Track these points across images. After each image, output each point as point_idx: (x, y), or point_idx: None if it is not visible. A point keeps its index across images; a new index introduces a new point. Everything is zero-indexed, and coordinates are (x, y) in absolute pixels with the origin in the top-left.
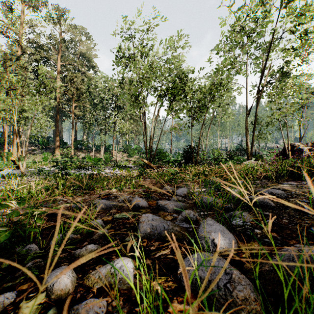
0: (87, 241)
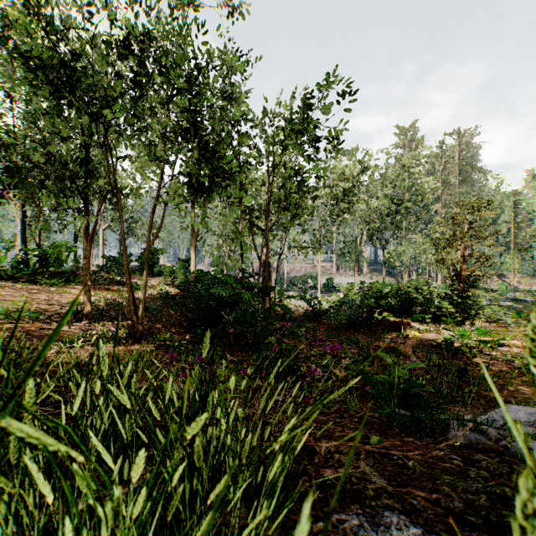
0: None
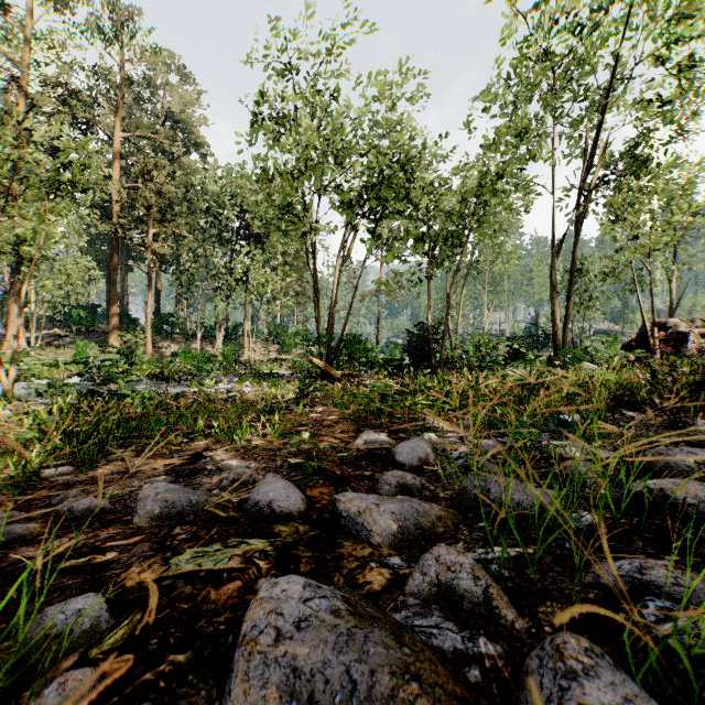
0: None
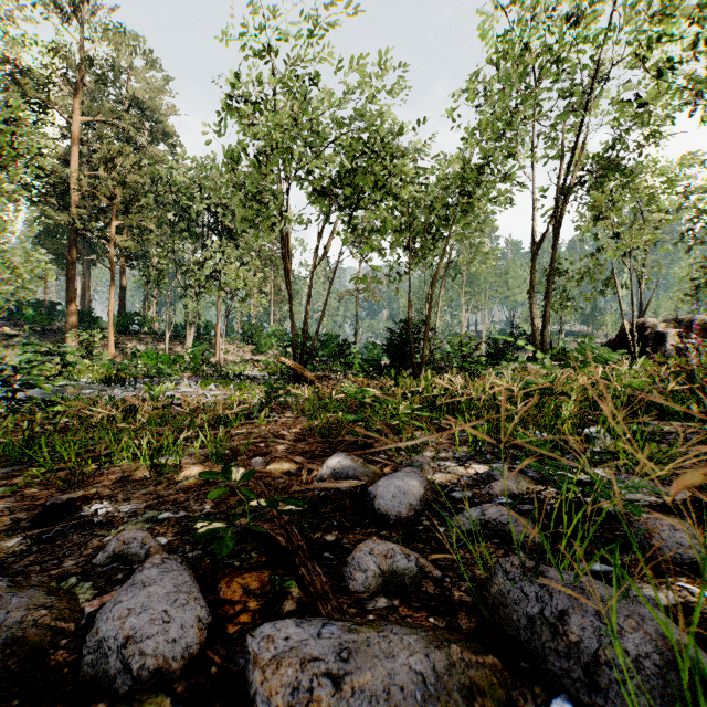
0: None
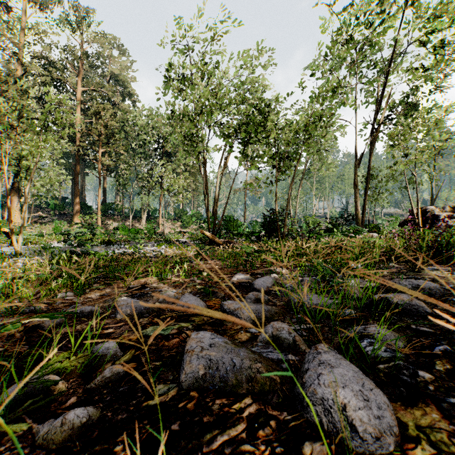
0: (77, 393)
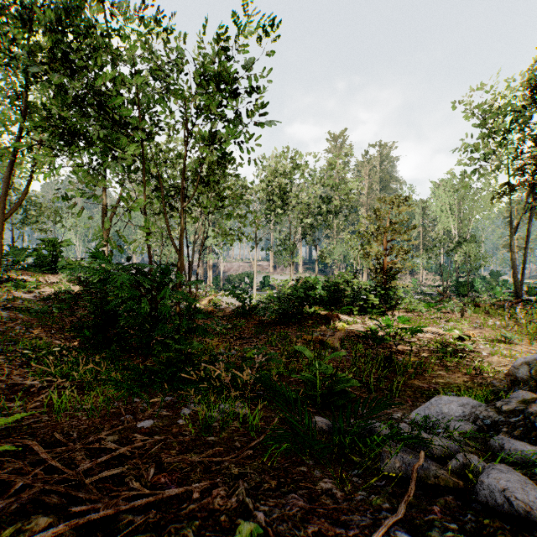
0: None
